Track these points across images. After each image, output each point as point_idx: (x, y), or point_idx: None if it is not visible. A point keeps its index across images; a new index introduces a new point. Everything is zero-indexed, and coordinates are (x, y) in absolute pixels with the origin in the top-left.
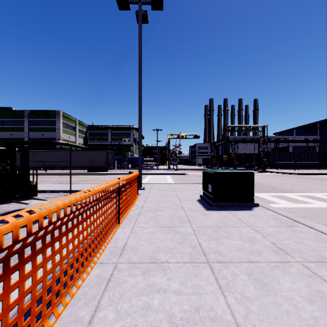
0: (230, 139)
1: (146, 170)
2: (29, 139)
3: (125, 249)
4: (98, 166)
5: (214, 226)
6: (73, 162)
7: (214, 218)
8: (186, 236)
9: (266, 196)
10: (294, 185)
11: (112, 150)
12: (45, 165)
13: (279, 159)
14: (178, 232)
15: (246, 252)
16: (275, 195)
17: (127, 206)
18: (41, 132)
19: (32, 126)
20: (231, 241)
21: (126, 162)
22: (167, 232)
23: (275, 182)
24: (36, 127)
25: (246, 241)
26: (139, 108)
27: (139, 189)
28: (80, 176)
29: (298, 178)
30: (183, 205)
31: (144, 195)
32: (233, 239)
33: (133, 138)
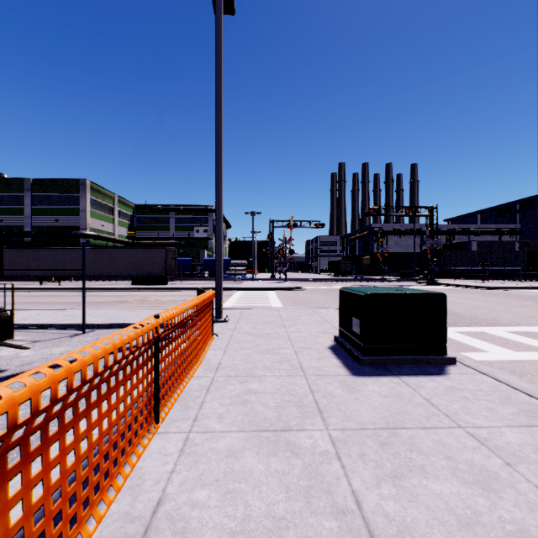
0: (374, 229)
1: (234, 282)
2: (32, 228)
3: (155, 525)
4: (151, 275)
5: (379, 425)
6: (107, 268)
7: (374, 401)
8: (318, 464)
9: (454, 335)
10: (494, 310)
11: (177, 247)
12: (57, 274)
13: (456, 263)
14: (296, 448)
15: (488, 534)
16: (470, 333)
17: (185, 369)
18: (53, 215)
19: (38, 206)
20: (434, 484)
21: (200, 268)
22: (271, 451)
23: (459, 304)
24: (45, 208)
25: (473, 486)
26: (217, 168)
27: (216, 322)
28: (117, 292)
29: (494, 296)
30: (303, 360)
31: (225, 337)
32: (437, 477)
33: (212, 227)
